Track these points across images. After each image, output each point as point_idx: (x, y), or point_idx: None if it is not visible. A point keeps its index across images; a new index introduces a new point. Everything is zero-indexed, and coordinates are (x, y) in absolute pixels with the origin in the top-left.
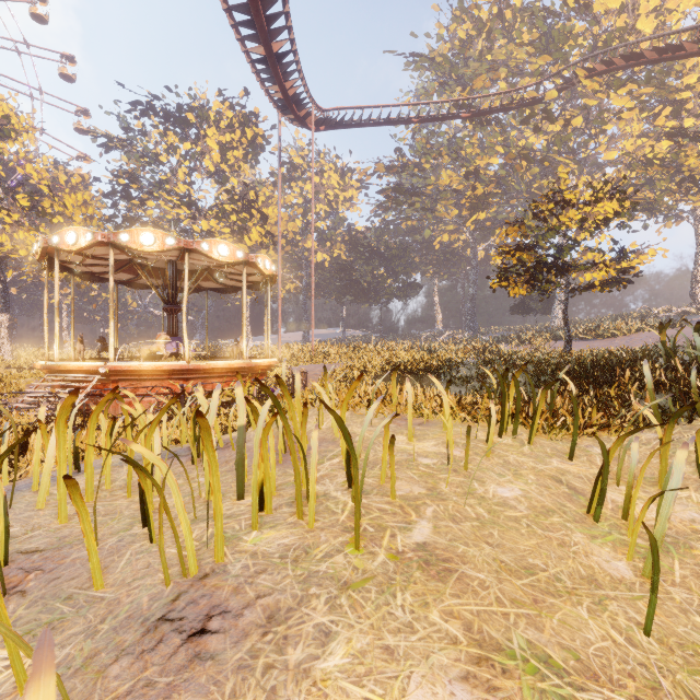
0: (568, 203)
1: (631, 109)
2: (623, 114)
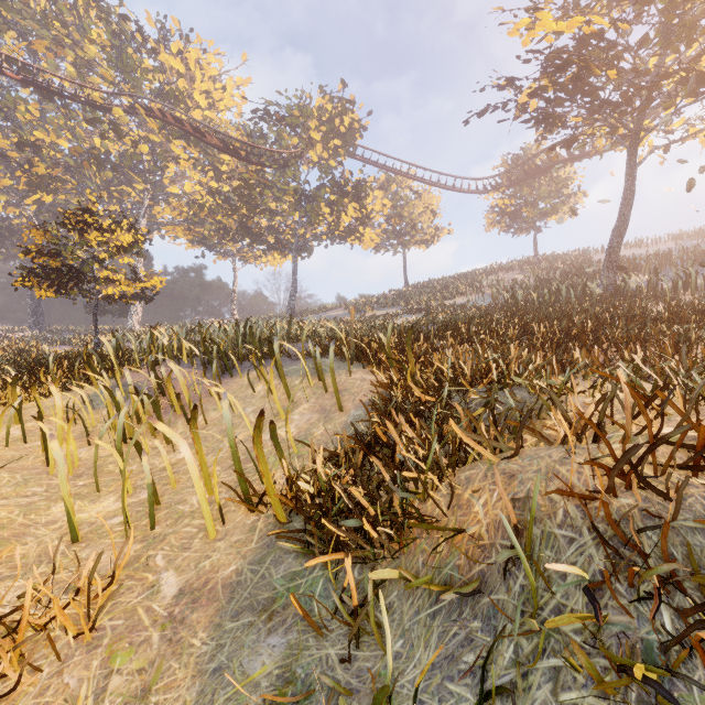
0: (89, 225)
1: (187, 160)
2: (182, 161)
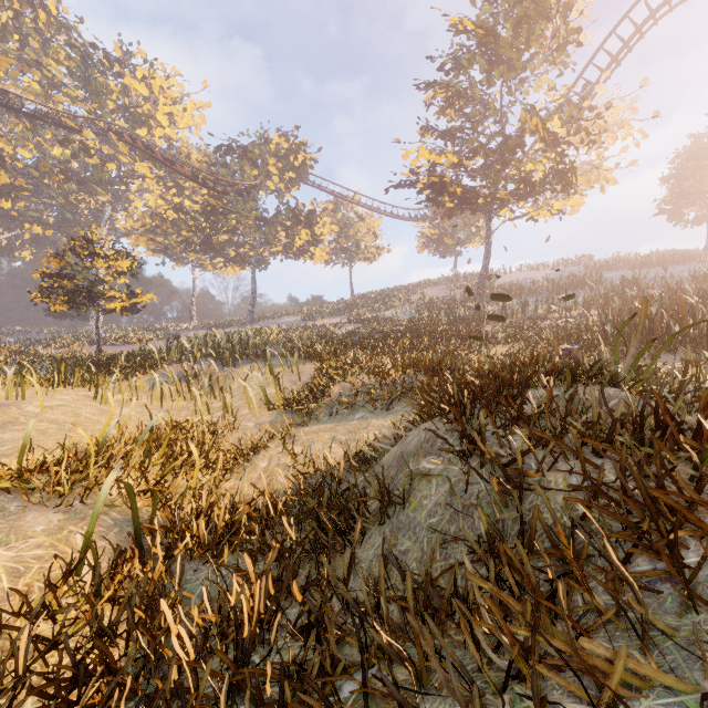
0: (99, 255)
1: (152, 178)
2: (147, 179)
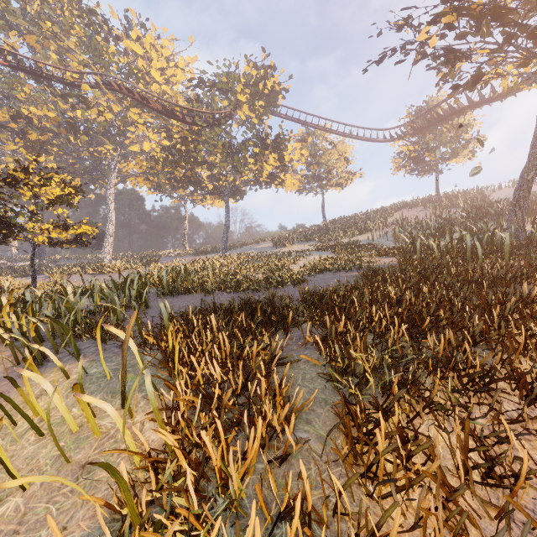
0: (18, 181)
1: (143, 124)
2: (139, 125)
